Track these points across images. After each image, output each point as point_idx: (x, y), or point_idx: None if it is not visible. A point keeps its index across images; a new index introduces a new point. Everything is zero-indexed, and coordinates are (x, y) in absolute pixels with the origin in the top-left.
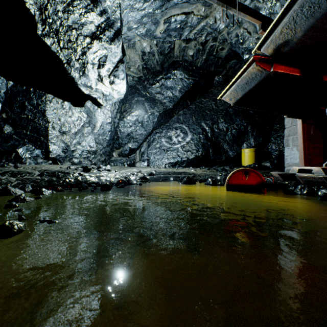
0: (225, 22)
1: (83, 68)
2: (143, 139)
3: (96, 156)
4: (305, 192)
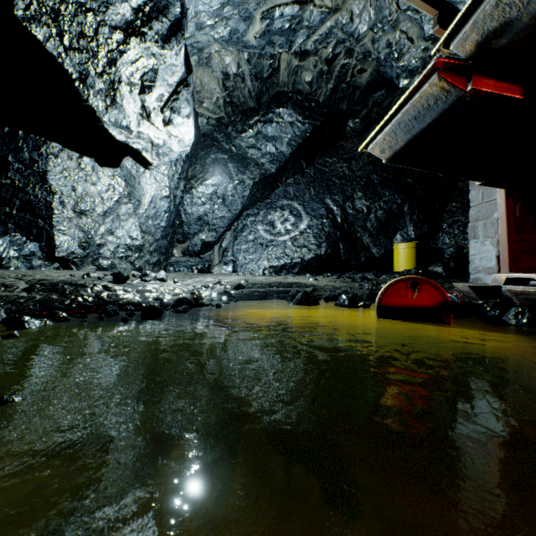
0: (369, 20)
1: (112, 92)
2: (225, 226)
3: (142, 255)
4: (526, 321)
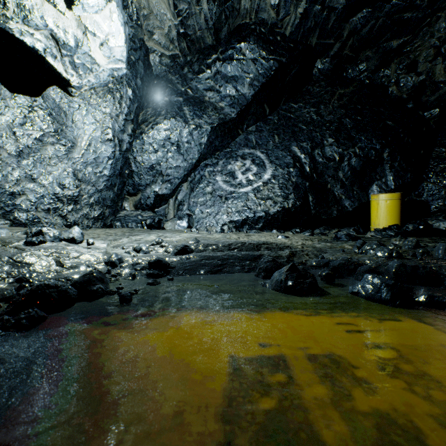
0: None
1: None
2: (181, 177)
3: (78, 208)
4: None
